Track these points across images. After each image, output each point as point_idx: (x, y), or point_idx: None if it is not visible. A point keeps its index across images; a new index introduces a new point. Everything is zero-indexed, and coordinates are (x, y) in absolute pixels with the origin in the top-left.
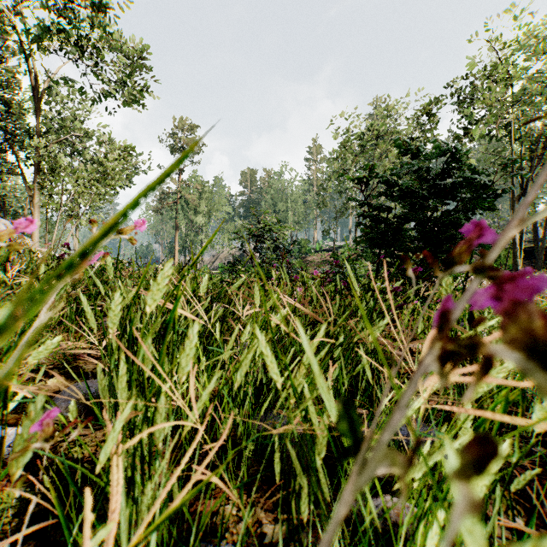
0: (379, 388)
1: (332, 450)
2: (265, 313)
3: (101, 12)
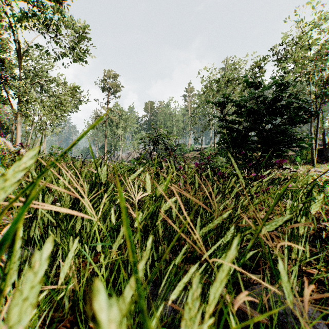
0: (267, 277)
1: (217, 327)
2: (156, 198)
3: (58, 3)
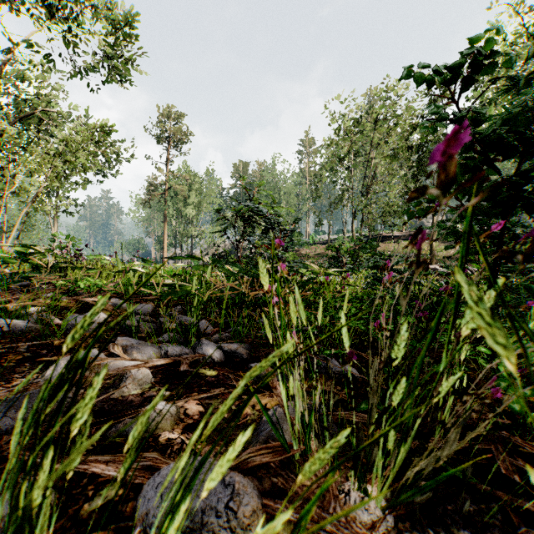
0: None
1: None
2: None
3: None
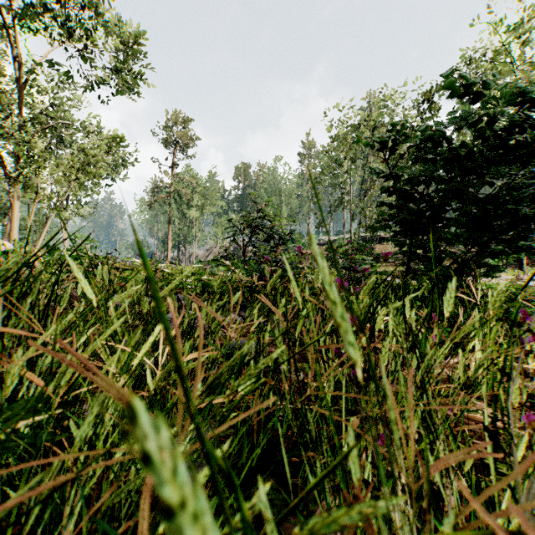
0: None
1: None
2: None
3: None
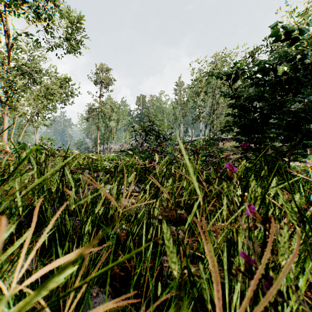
0: None
1: None
2: None
3: None
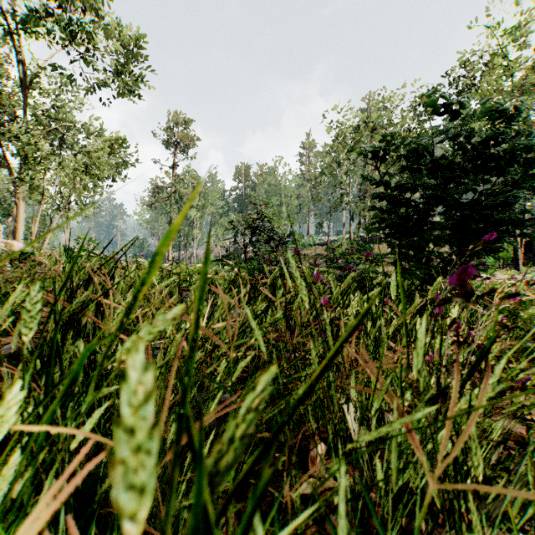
0: None
1: None
2: None
3: None
